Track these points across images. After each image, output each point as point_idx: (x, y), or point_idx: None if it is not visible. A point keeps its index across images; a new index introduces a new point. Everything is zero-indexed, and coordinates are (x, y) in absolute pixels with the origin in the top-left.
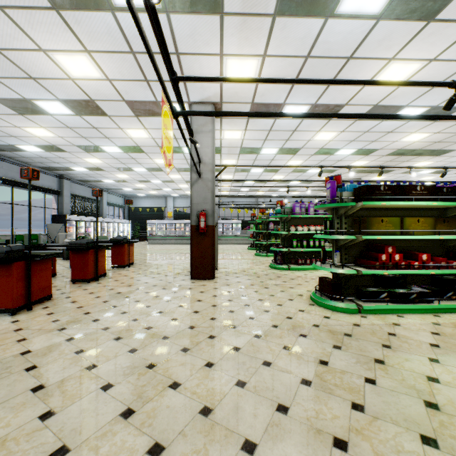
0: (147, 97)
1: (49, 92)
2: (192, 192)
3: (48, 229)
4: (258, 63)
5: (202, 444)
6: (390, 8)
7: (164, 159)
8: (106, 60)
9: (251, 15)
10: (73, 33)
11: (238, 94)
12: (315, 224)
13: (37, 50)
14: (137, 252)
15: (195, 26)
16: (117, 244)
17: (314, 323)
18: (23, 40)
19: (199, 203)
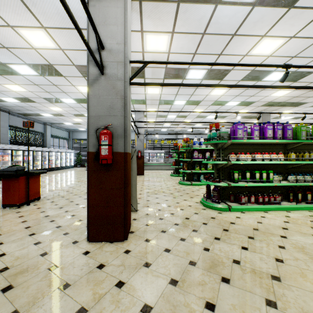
0: None
1: None
2: (90, 96)
3: None
4: None
5: None
6: None
7: None
8: None
9: None
10: None
11: None
12: (257, 152)
13: None
14: (66, 179)
15: None
16: (7, 177)
17: None
18: None
19: (102, 115)
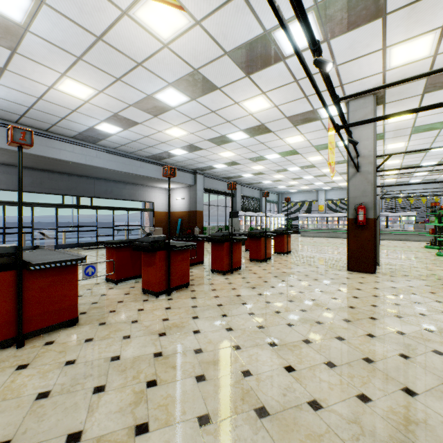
0: (305, 109)
1: (236, 127)
2: (349, 186)
3: (229, 222)
4: (435, 36)
5: (365, 374)
6: None
7: (329, 168)
8: (275, 94)
9: None
10: (256, 85)
11: (406, 75)
12: None
13: (233, 104)
14: (291, 243)
15: (354, 38)
16: (278, 234)
17: None
18: (227, 101)
19: (357, 196)
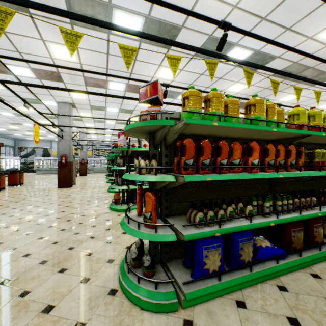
0: (32, 97)
1: None
2: (58, 145)
3: None
4: (86, 95)
5: (42, 210)
6: (127, 90)
7: (35, 142)
8: (8, 85)
9: (76, 84)
10: None
11: (81, 102)
12: None
13: None
14: (26, 179)
15: (53, 83)
16: (12, 172)
17: (99, 195)
18: None
19: (62, 151)
